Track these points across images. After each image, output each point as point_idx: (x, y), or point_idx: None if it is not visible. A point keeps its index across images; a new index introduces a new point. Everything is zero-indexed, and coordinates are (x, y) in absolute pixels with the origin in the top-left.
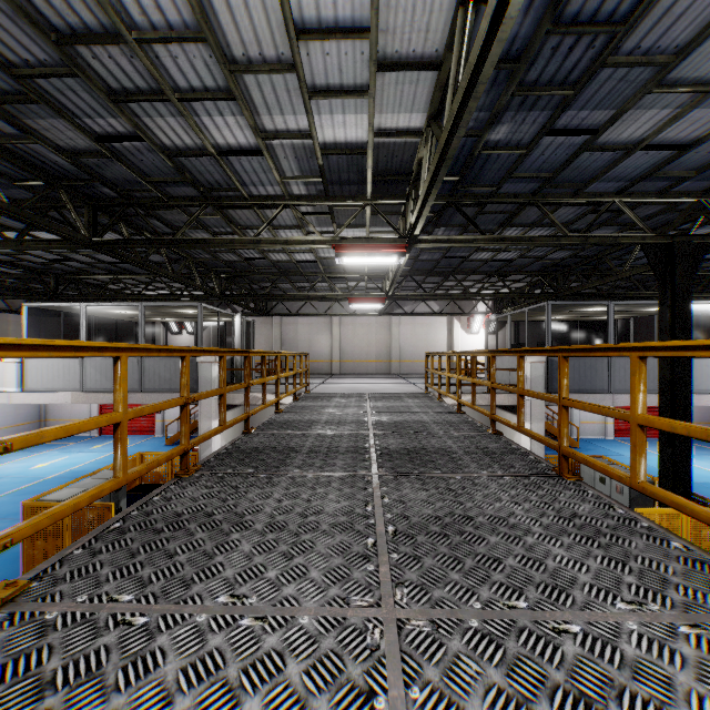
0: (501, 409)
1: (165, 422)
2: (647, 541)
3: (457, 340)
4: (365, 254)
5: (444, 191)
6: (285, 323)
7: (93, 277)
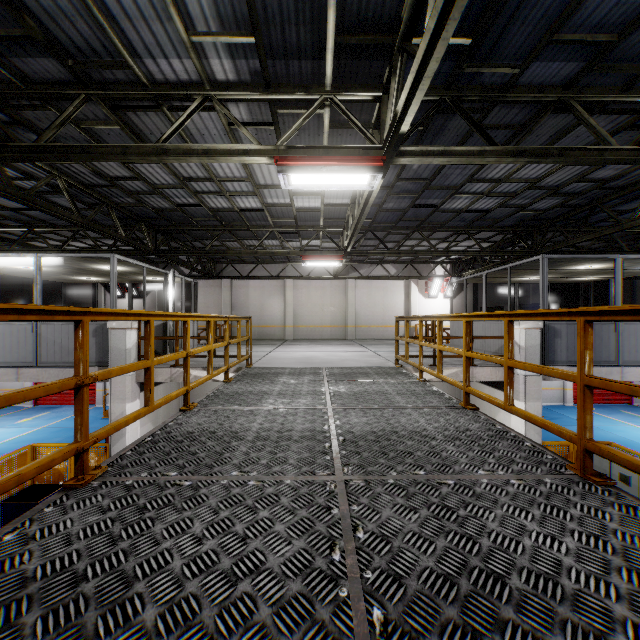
0: (477, 382)
1: (107, 391)
2: None
3: (415, 304)
4: (323, 168)
5: (439, 78)
6: (235, 286)
7: (9, 231)
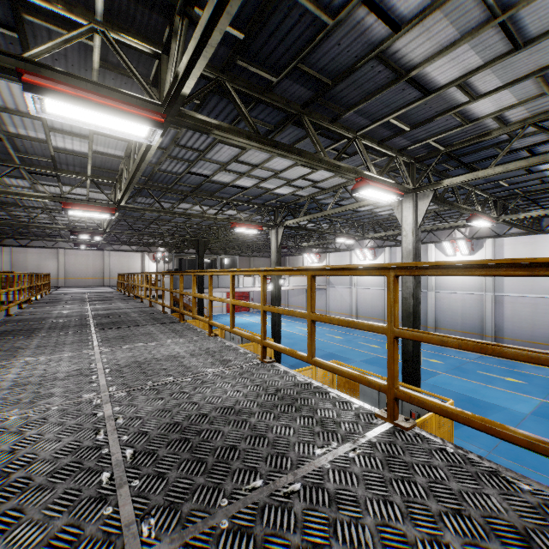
0: (159, 299)
1: None
2: (135, 301)
3: (147, 266)
4: (85, 236)
5: (120, 215)
6: (16, 252)
7: None
